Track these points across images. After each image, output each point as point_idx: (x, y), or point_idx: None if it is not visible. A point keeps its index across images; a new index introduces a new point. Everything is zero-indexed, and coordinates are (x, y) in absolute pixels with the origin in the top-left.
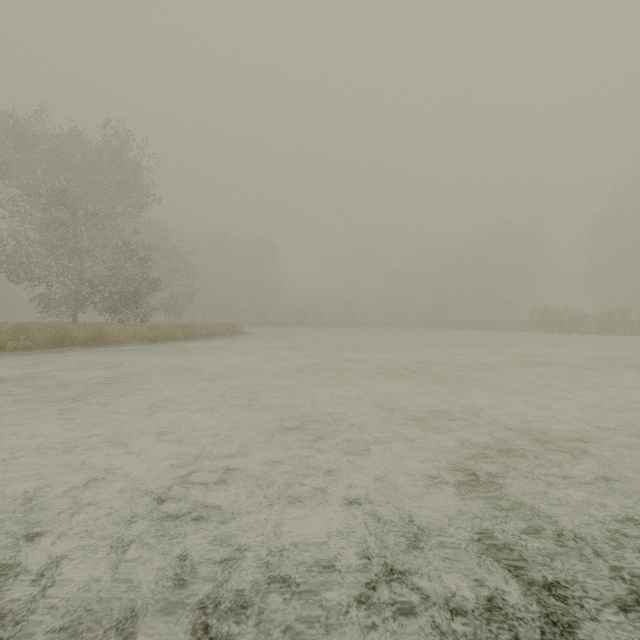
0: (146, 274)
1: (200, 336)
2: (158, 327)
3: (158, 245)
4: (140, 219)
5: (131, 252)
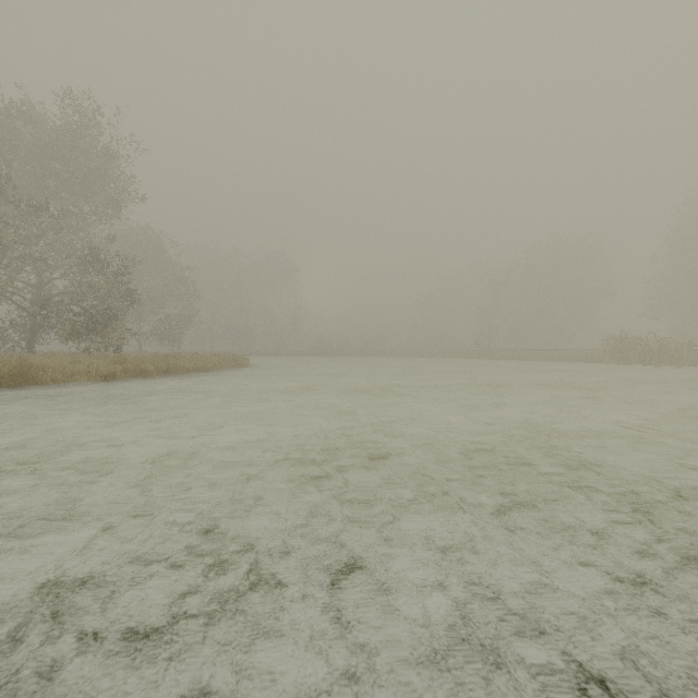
0: (123, 291)
1: (187, 370)
2: (122, 359)
3: (151, 259)
4: (129, 228)
5: (101, 261)
